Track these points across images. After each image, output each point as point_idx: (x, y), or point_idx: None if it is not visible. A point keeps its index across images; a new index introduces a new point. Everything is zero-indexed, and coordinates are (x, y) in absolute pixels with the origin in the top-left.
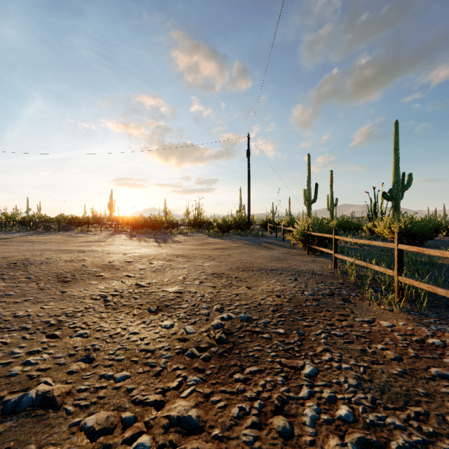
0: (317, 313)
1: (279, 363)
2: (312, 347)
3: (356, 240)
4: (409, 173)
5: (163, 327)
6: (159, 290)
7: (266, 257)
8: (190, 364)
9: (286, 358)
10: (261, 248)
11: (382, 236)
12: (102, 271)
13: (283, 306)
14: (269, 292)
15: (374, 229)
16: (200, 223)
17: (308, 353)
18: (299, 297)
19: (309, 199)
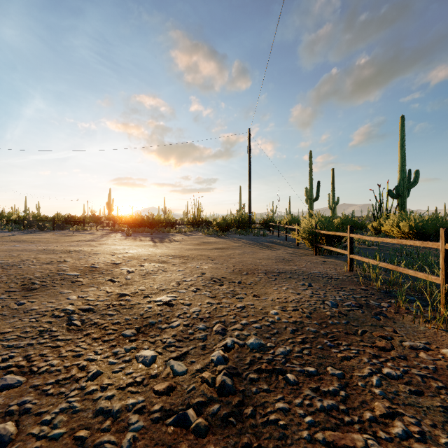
0: (351, 336)
1: (323, 442)
2: (365, 403)
3: (379, 239)
4: (416, 170)
5: (140, 362)
6: (144, 301)
7: (271, 258)
8: (173, 445)
9: (331, 430)
10: (263, 247)
11: (390, 235)
12: (81, 275)
13: (304, 325)
14: (281, 304)
15: (380, 227)
16: (200, 222)
17: (363, 418)
18: (322, 311)
19: (310, 197)
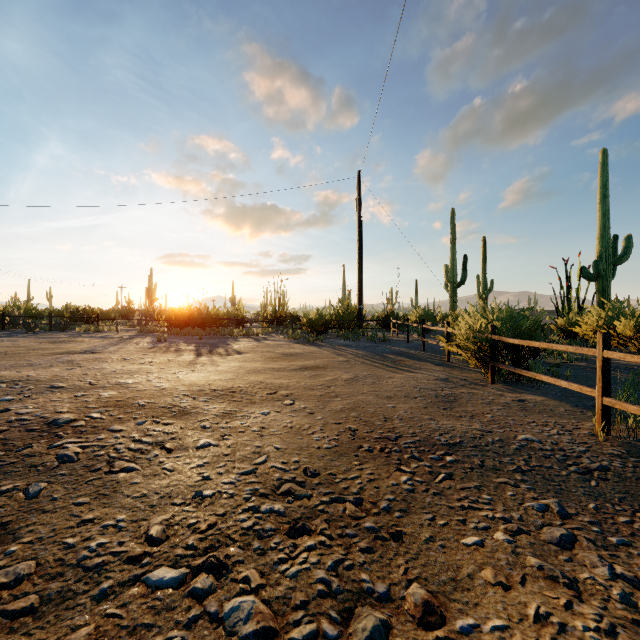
0: None
1: None
2: None
3: None
4: (627, 235)
5: None
6: None
7: (411, 395)
8: None
9: None
10: (388, 364)
11: (593, 341)
12: None
13: None
14: None
15: (570, 327)
16: (282, 318)
17: None
18: None
19: (453, 280)
